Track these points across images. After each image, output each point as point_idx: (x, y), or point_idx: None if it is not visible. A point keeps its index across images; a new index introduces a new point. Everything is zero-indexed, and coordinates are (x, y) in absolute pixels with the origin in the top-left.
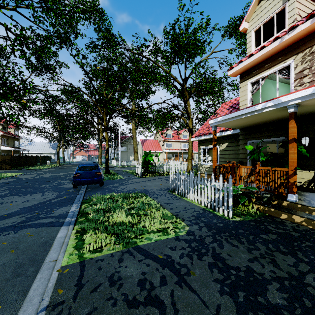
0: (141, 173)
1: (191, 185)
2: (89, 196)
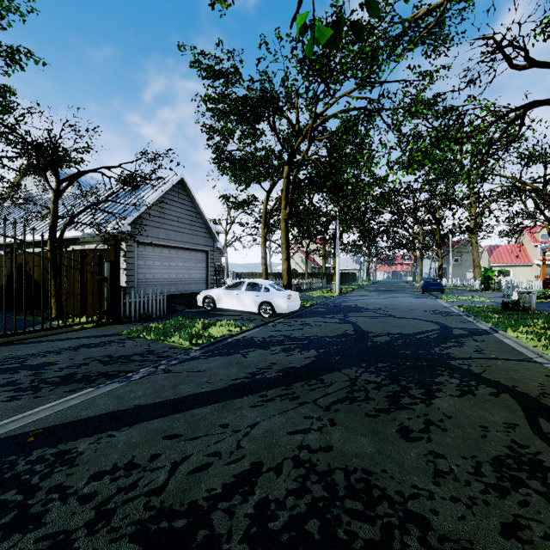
0: (479, 288)
1: (513, 289)
2: (439, 295)
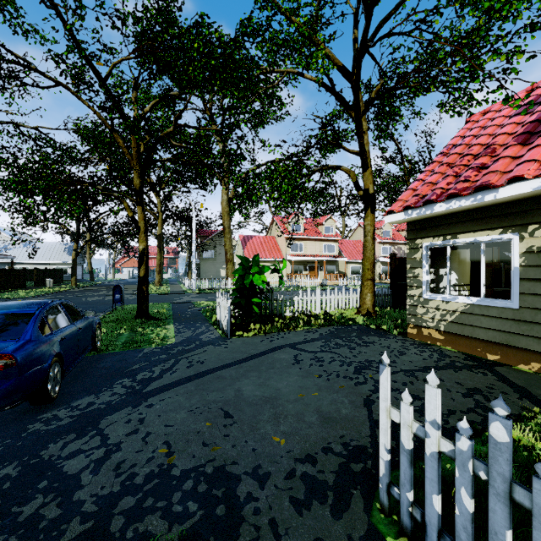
0: (228, 326)
1: None
2: None
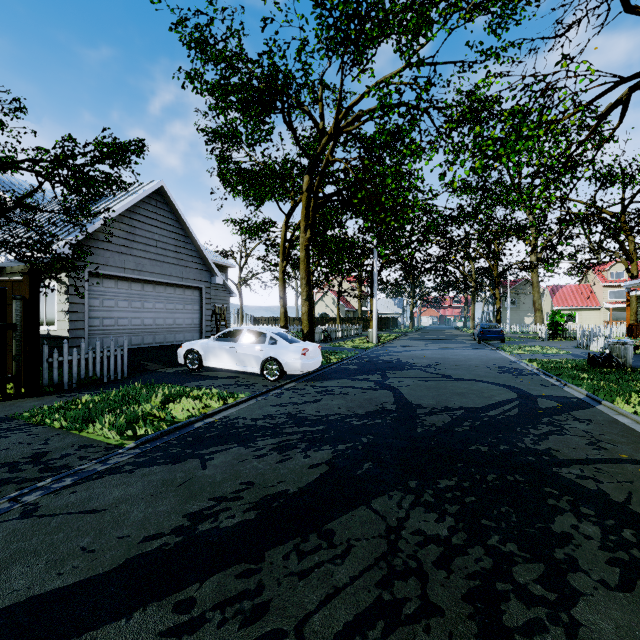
0: (546, 336)
1: (591, 338)
2: (500, 345)
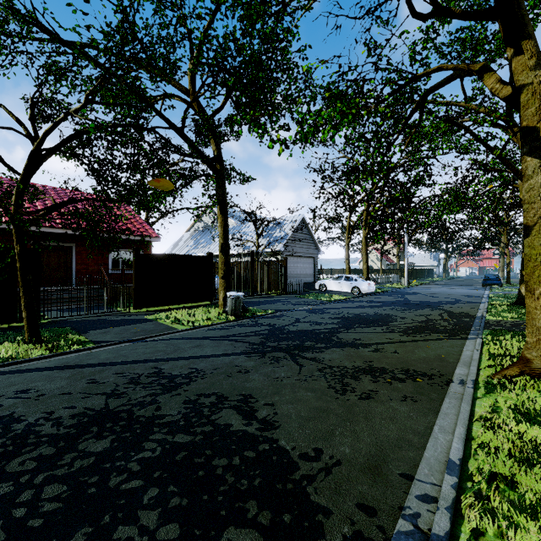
0: None
1: None
2: (494, 288)
